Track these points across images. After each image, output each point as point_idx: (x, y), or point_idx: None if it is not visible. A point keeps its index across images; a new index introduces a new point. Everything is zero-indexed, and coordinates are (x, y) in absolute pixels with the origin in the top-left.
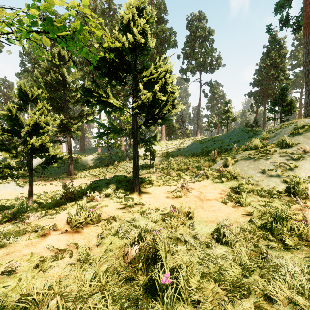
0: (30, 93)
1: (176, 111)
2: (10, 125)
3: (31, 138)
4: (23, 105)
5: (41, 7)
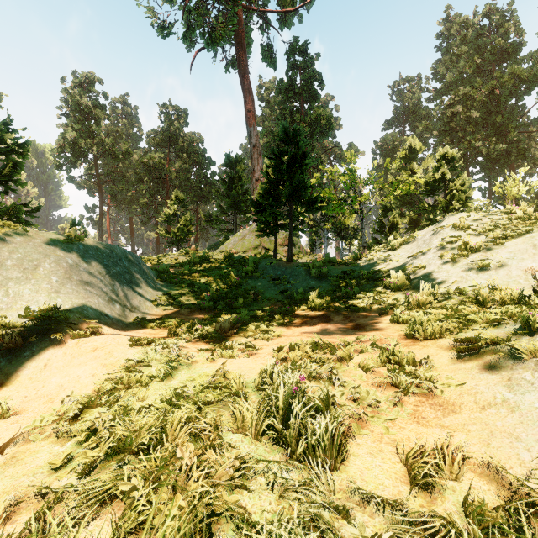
0: (388, 205)
1: (468, 205)
2: (378, 227)
3: (389, 234)
4: (385, 214)
5: (396, 192)
